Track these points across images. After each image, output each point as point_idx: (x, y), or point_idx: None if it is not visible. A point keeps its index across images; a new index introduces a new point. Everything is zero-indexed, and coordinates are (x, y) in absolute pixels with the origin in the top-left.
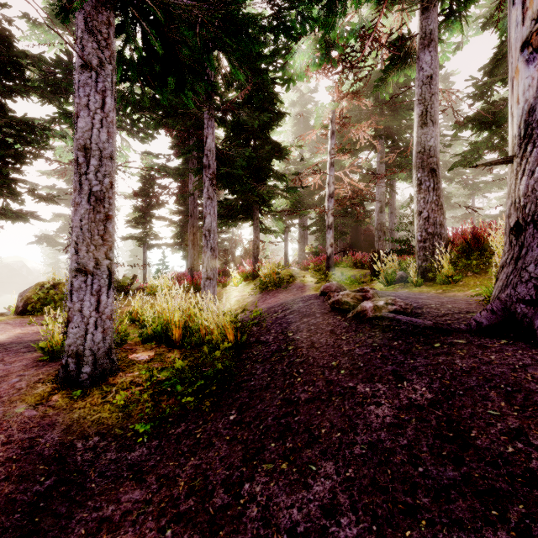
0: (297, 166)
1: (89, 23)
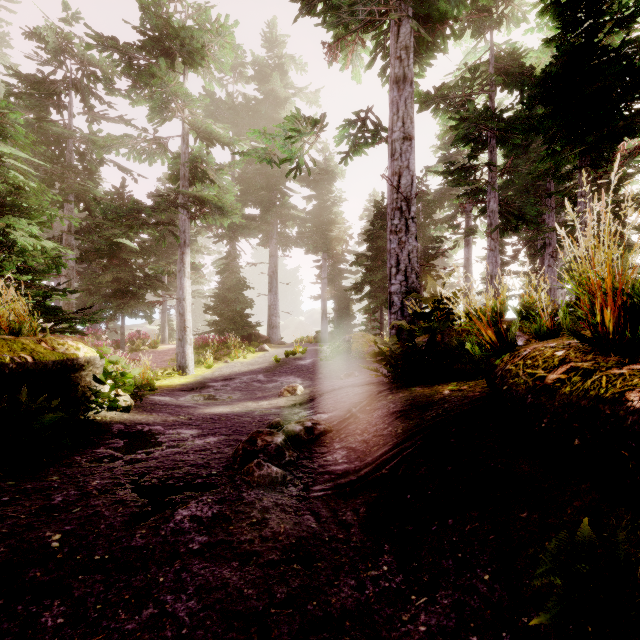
0: None
1: (492, 236)
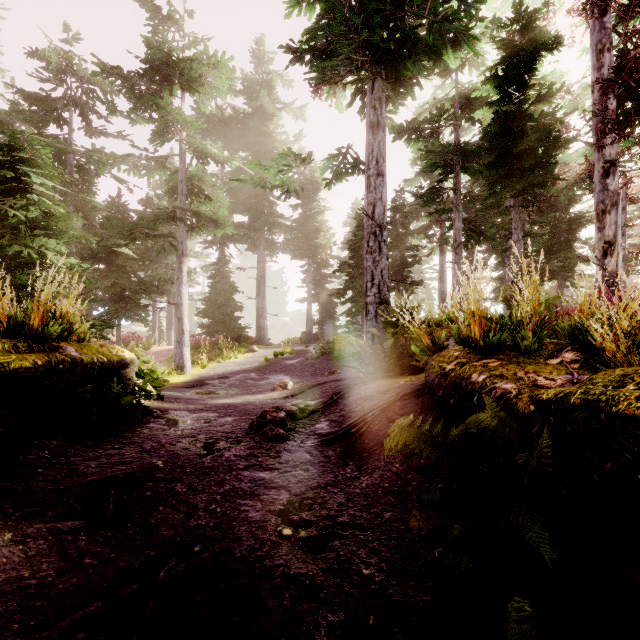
0: (632, 209)
1: (456, 251)
